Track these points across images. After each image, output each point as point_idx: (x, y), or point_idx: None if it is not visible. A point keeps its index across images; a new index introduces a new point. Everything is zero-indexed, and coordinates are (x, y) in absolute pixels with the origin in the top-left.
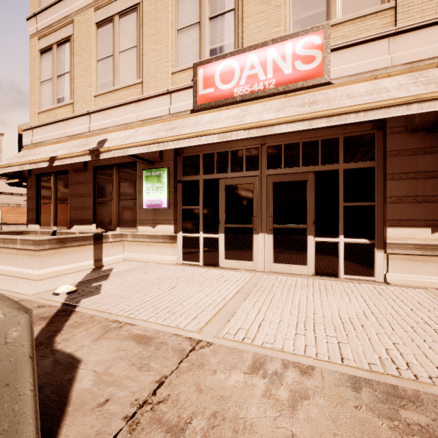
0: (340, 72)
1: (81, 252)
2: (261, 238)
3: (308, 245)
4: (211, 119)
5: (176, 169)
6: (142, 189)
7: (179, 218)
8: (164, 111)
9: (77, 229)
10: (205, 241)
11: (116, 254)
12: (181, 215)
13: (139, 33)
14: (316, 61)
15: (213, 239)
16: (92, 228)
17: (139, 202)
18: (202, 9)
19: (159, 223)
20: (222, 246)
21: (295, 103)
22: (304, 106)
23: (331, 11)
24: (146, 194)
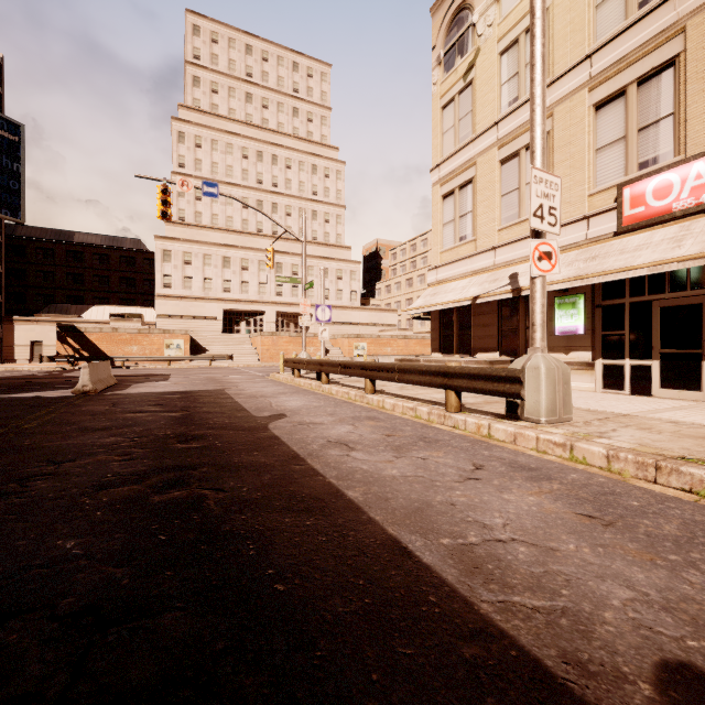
0: None
1: None
2: None
3: None
4: (640, 243)
5: (594, 293)
6: (553, 316)
7: (598, 345)
8: (580, 237)
9: (480, 357)
10: (632, 369)
11: None
12: (599, 342)
13: (548, 161)
14: None
15: (643, 367)
16: (496, 356)
17: (549, 330)
18: (628, 122)
19: (573, 350)
20: (656, 374)
21: None
22: None
23: None
24: (558, 322)
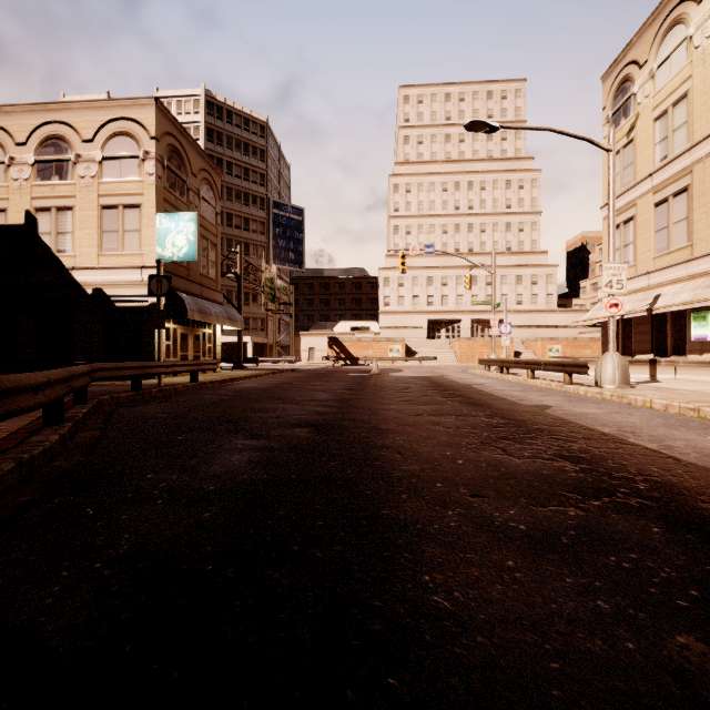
0: None
1: (641, 369)
2: None
3: None
4: None
5: None
6: (690, 327)
7: None
8: (708, 267)
9: (639, 358)
10: None
11: (668, 374)
12: None
13: (689, 207)
14: None
15: None
16: (650, 357)
17: (688, 337)
18: None
19: (705, 352)
20: None
21: None
22: None
23: None
24: (693, 331)
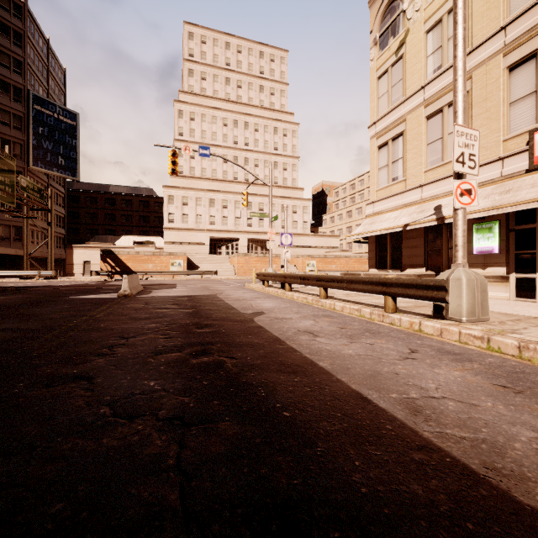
0: None
1: None
2: None
3: None
4: None
5: (508, 220)
6: (472, 239)
7: (511, 261)
8: (495, 175)
9: (410, 272)
10: None
11: None
12: (513, 259)
13: (467, 115)
14: None
15: None
16: (422, 271)
17: (468, 250)
18: None
19: (489, 266)
20: None
21: None
22: None
23: None
24: (476, 243)
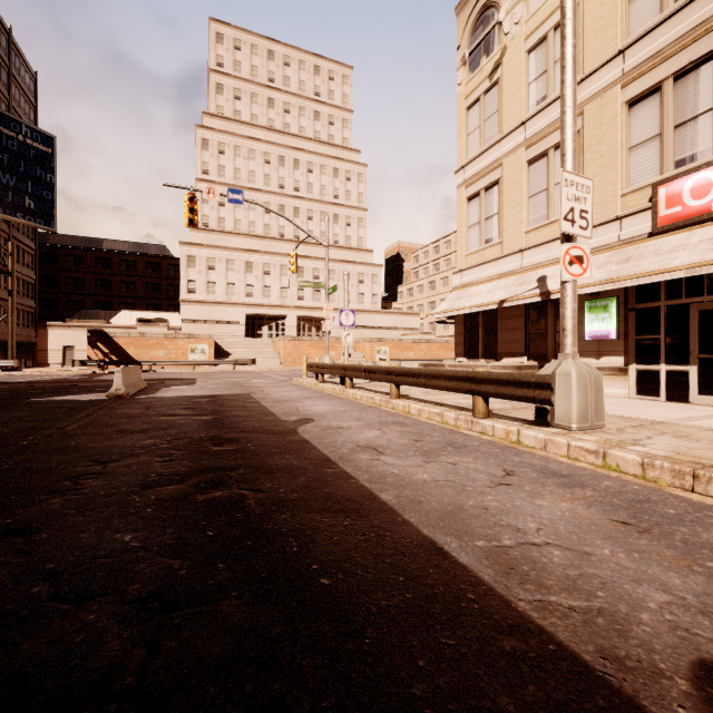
0: None
1: None
2: None
3: None
4: (676, 245)
5: (627, 297)
6: (584, 320)
7: (631, 349)
8: (612, 238)
9: (507, 362)
10: (668, 375)
11: None
12: (633, 346)
13: (578, 161)
14: None
15: (679, 372)
16: (523, 361)
17: (579, 334)
18: (663, 119)
19: (604, 355)
20: (694, 379)
21: None
22: None
23: None
24: (588, 326)
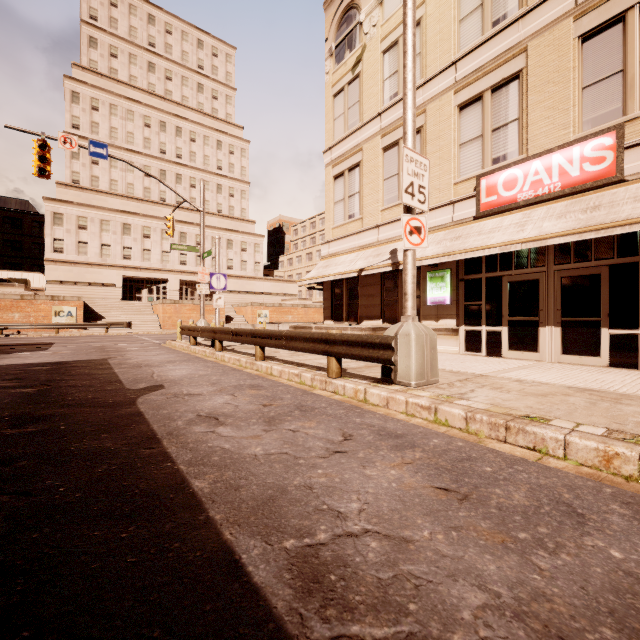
0: (635, 169)
1: None
2: (548, 331)
3: (601, 337)
4: (493, 227)
5: (458, 269)
6: (426, 288)
7: (461, 313)
8: (447, 219)
9: (366, 324)
10: (488, 334)
11: None
12: (463, 311)
13: (422, 152)
14: (607, 162)
15: (495, 332)
16: (379, 323)
17: (423, 300)
18: (484, 123)
19: (442, 318)
20: (506, 338)
21: (579, 208)
22: (586, 212)
23: (628, 107)
24: (430, 293)
